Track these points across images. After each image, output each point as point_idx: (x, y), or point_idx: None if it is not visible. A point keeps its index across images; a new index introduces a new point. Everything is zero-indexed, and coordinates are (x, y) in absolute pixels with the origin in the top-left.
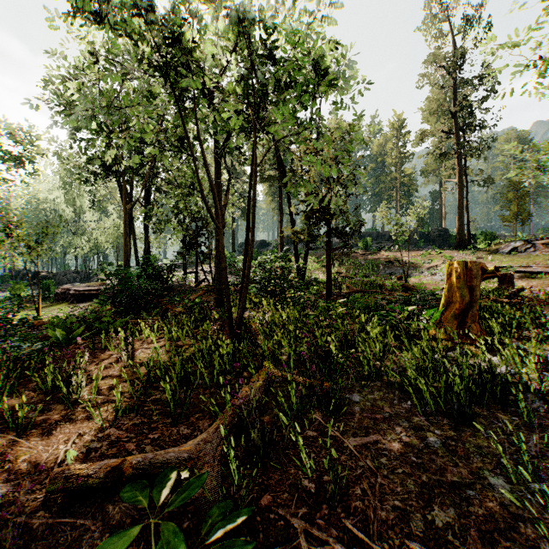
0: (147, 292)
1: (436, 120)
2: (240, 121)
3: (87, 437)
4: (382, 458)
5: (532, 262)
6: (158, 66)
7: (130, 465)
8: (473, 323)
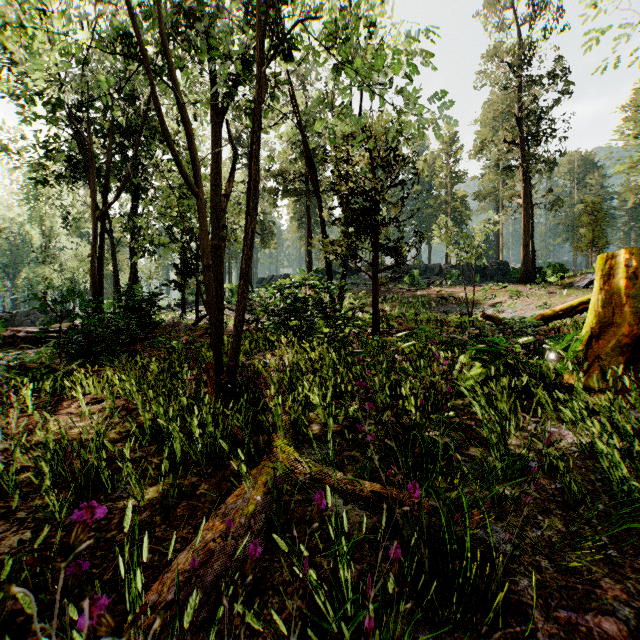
0: (117, 329)
1: (492, 135)
2: None
3: None
4: None
5: None
6: None
7: None
8: None
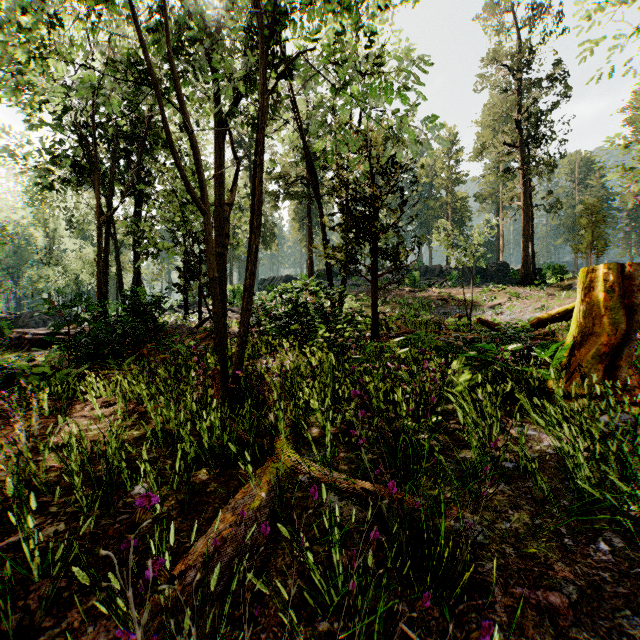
0: (123, 332)
1: (492, 136)
2: None
3: None
4: None
5: None
6: None
7: None
8: (628, 368)
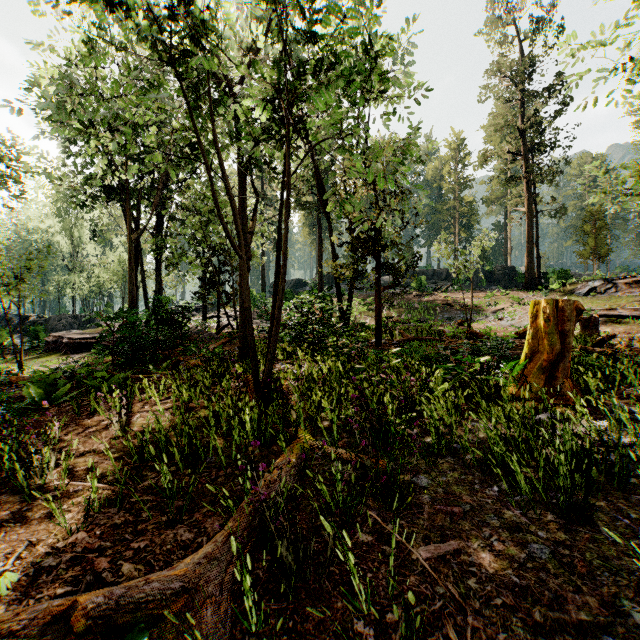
0: (156, 340)
1: (500, 140)
2: (267, 112)
3: (40, 549)
4: (469, 579)
5: (616, 304)
6: (163, 50)
7: (84, 611)
8: (564, 378)
